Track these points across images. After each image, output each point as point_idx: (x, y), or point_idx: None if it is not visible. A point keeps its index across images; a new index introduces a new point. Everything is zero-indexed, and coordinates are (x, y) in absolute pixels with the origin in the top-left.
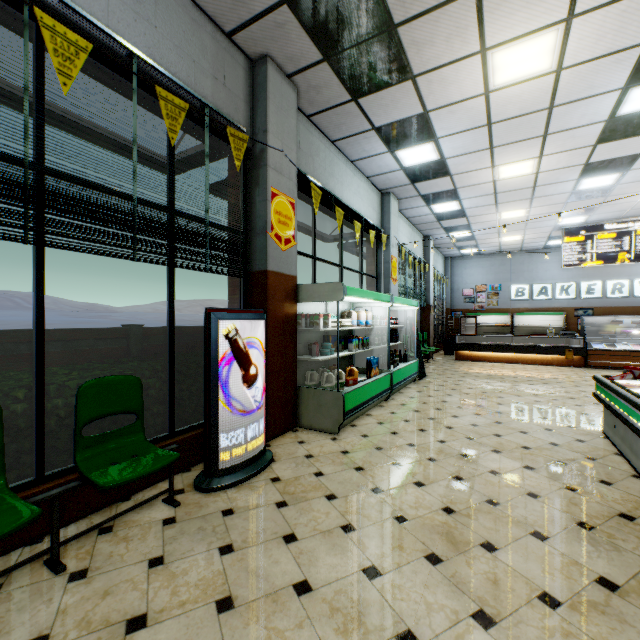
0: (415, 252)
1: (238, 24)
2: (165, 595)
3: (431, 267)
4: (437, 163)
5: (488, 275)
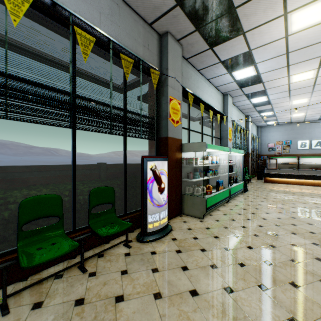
0: (241, 124)
1: (155, 19)
2: (130, 288)
3: (249, 132)
4: (255, 76)
5: (283, 135)
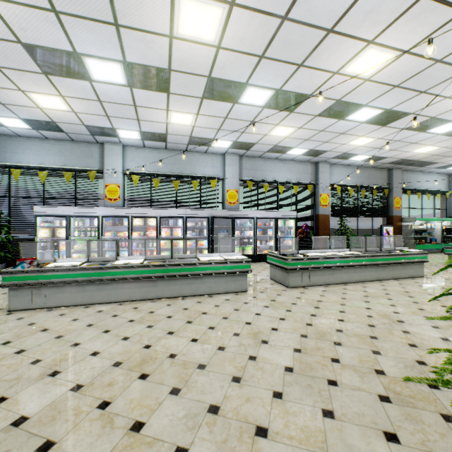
0: None
1: (386, 167)
2: None
3: None
4: None
5: None
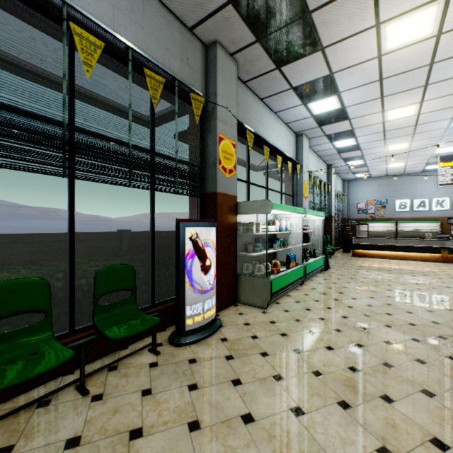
0: (321, 177)
1: (197, 21)
2: (153, 416)
3: (333, 187)
4: (339, 111)
5: (377, 193)
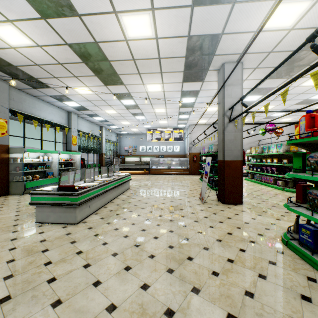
0: (94, 133)
1: None
2: None
3: (104, 138)
4: (82, 107)
5: (133, 142)
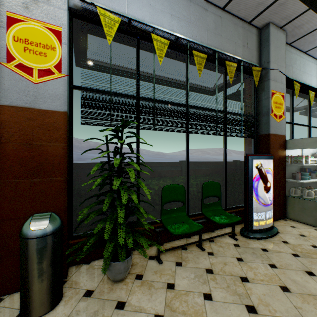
0: None
1: (256, 15)
2: (251, 273)
3: None
4: None
5: None
